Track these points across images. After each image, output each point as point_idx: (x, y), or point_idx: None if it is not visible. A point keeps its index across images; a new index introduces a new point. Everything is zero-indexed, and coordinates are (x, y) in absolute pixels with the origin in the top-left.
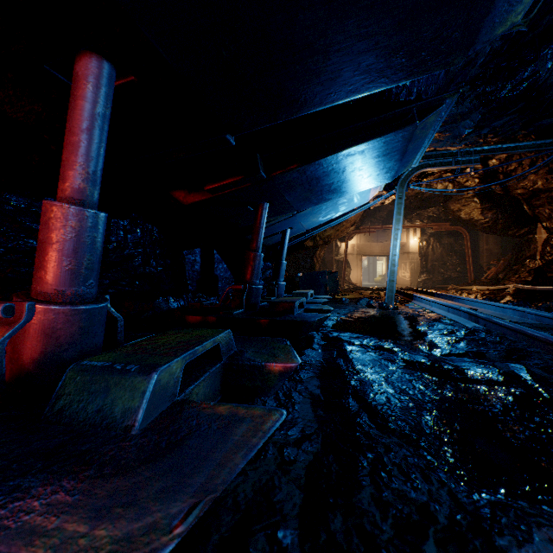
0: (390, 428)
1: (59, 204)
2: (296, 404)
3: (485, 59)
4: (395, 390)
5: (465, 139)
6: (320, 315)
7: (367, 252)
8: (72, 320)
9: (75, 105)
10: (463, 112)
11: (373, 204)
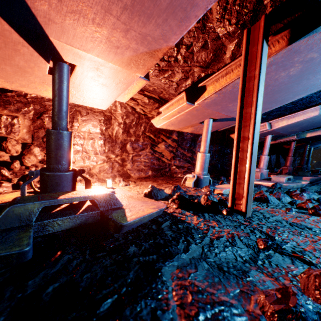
0: None
1: (290, 157)
2: None
3: None
4: None
5: None
6: None
7: None
8: (291, 169)
9: (291, 147)
10: None
11: None
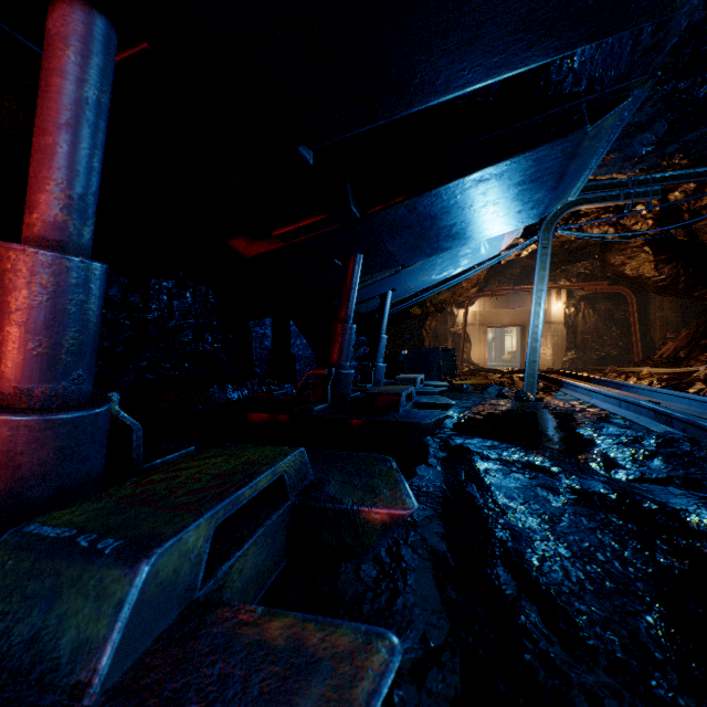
0: (587, 644)
1: (19, 247)
2: (410, 574)
3: (678, 40)
4: (572, 550)
5: (640, 162)
6: (437, 414)
7: (493, 322)
8: (41, 437)
9: (47, 85)
10: (641, 122)
11: (506, 256)
